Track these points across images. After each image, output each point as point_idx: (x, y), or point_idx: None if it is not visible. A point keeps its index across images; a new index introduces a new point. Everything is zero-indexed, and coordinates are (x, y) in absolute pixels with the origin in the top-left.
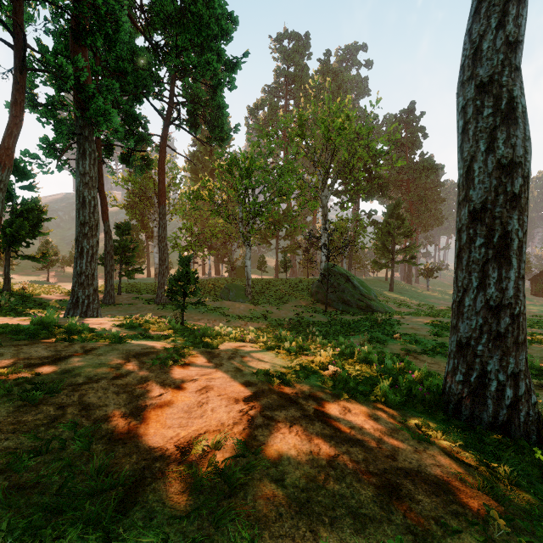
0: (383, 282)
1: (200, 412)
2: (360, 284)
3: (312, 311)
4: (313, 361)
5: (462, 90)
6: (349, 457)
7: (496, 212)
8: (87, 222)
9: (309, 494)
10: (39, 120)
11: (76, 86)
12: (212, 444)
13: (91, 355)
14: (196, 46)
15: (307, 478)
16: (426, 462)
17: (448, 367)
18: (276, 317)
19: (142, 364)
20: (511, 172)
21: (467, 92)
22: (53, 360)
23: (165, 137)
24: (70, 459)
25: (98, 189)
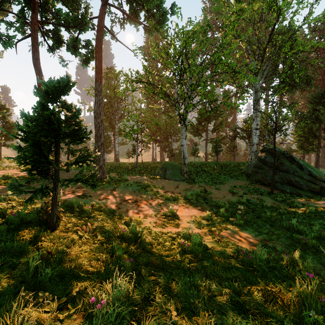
0: None
1: None
2: (306, 164)
3: (256, 193)
4: None
5: None
6: None
7: None
8: None
9: None
10: None
11: None
12: None
13: None
14: None
15: None
16: None
17: None
18: (217, 199)
19: None
20: None
21: None
22: None
23: (102, 16)
24: None
25: (33, 64)
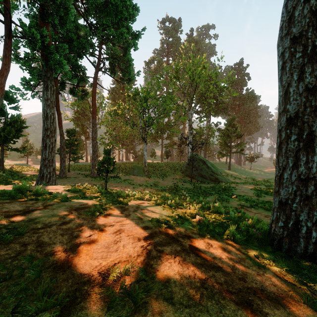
0: (224, 164)
1: (115, 248)
2: (211, 166)
3: (183, 182)
4: (185, 212)
5: (281, 42)
6: (215, 280)
7: (305, 118)
8: (49, 128)
9: (190, 309)
10: (20, 67)
11: (42, 46)
12: (123, 271)
13: (48, 209)
14: (114, 24)
15: (188, 296)
16: (266, 283)
17: (273, 217)
18: (161, 185)
19: (79, 215)
20: (314, 93)
21: (284, 43)
22: (24, 212)
23: (96, 78)
24: (25, 284)
25: (56, 109)
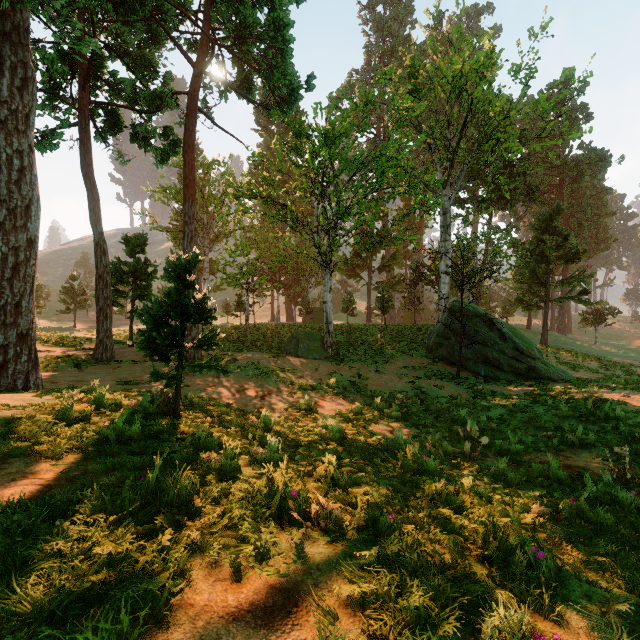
0: (524, 331)
1: None
2: (511, 332)
3: (435, 377)
4: None
5: None
6: None
7: None
8: (4, 200)
9: None
10: None
11: None
12: None
13: None
14: None
15: None
16: None
17: None
18: (375, 387)
19: None
20: None
21: None
22: None
23: (195, 94)
24: None
25: (83, 173)
